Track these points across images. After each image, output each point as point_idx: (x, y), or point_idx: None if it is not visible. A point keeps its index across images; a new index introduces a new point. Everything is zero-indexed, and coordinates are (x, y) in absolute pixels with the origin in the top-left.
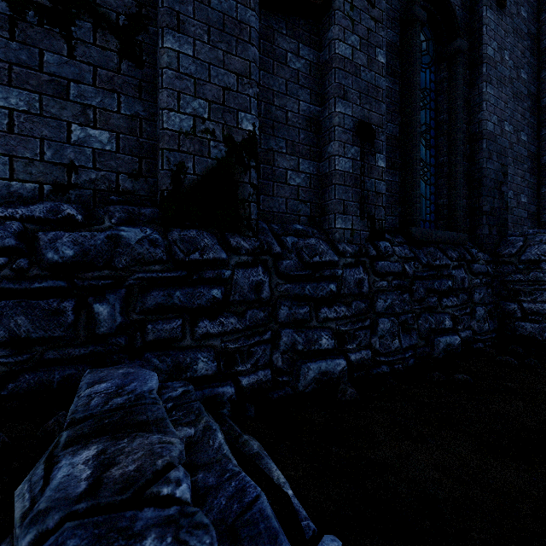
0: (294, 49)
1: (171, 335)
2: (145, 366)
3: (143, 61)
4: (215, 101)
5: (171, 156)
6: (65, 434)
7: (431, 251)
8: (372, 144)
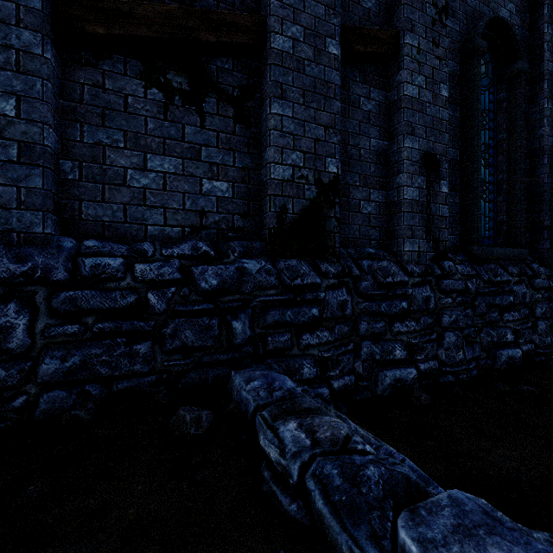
0: (366, 93)
1: (284, 346)
2: (270, 369)
3: (251, 123)
4: (308, 152)
5: (276, 200)
6: (265, 413)
7: (491, 267)
8: (437, 173)
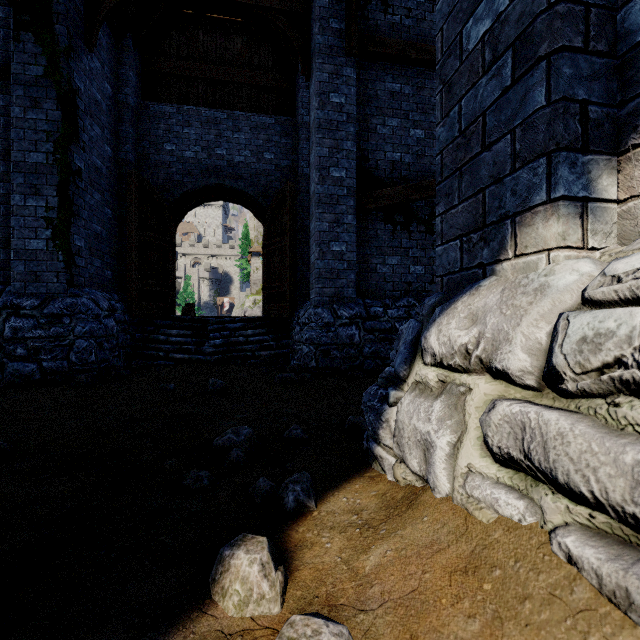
0: None
1: None
2: None
3: (434, 232)
4: None
5: None
6: None
7: None
8: None
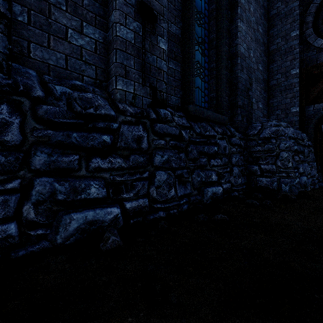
0: None
1: None
2: None
3: None
4: None
5: None
6: None
7: (203, 125)
8: (153, 25)
